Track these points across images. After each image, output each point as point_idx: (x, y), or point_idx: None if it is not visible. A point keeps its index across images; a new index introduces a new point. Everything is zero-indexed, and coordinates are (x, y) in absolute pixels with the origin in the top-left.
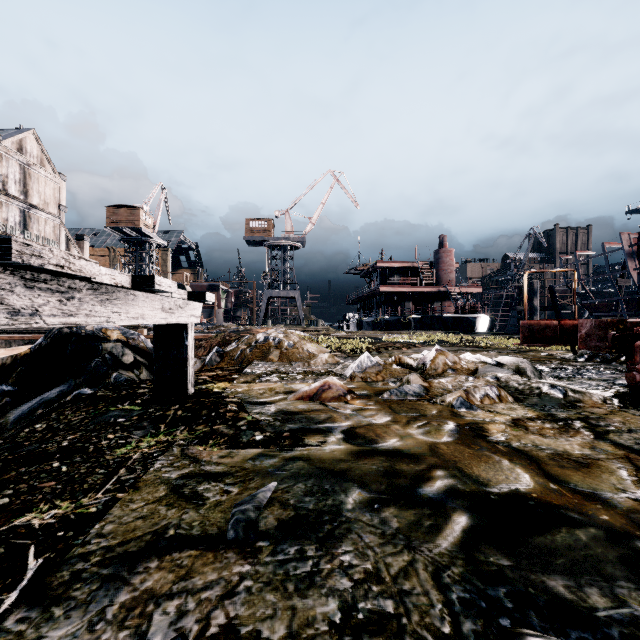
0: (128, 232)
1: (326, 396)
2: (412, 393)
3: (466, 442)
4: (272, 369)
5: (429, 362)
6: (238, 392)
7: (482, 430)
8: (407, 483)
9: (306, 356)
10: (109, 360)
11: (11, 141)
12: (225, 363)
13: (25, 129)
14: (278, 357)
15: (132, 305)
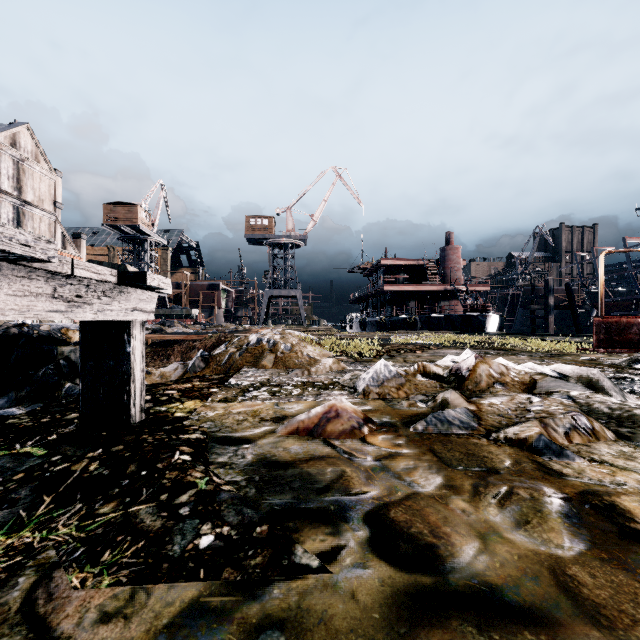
0: (126, 230)
1: (332, 429)
2: (458, 423)
3: (618, 556)
4: (263, 379)
5: (467, 373)
6: (207, 418)
7: (621, 514)
8: None
9: (306, 362)
10: (64, 367)
11: (4, 135)
12: (210, 369)
13: (19, 123)
14: (272, 363)
15: None
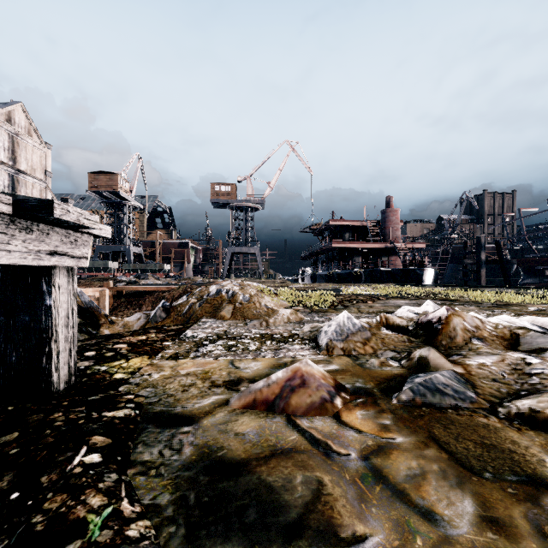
0: (107, 195)
1: (298, 402)
2: (452, 393)
3: None
4: (220, 331)
5: (439, 326)
6: (149, 383)
7: None
8: None
9: (264, 312)
10: None
11: (0, 112)
12: (171, 319)
13: (14, 102)
14: (231, 313)
15: None
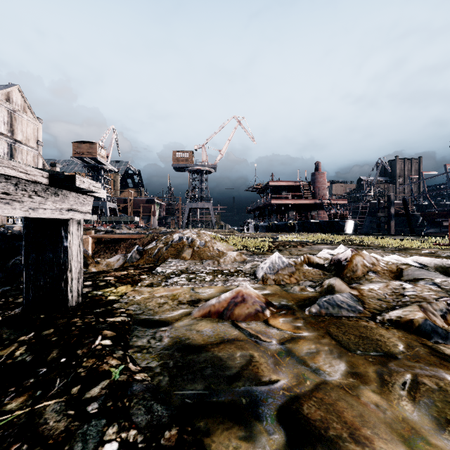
0: (88, 161)
1: (239, 312)
2: (347, 307)
3: None
4: (182, 268)
5: (345, 263)
6: (134, 302)
7: None
8: None
9: (216, 254)
10: None
11: (1, 93)
12: (144, 260)
13: (12, 85)
14: (190, 255)
15: None
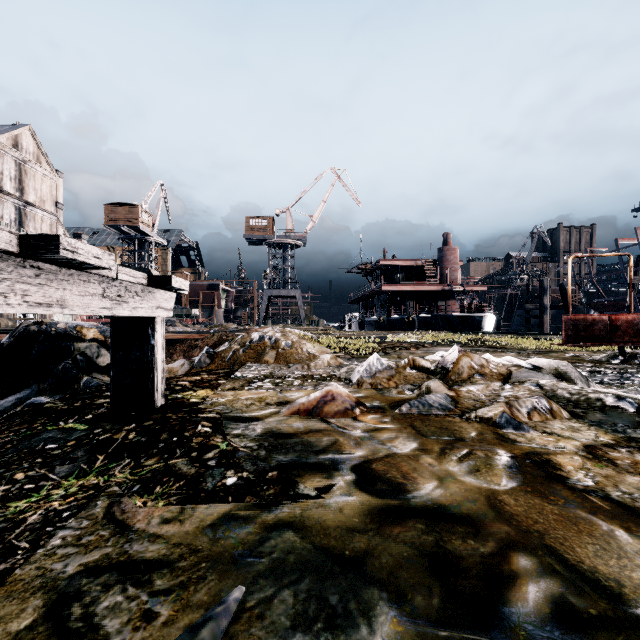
0: (126, 230)
1: (329, 410)
2: (438, 406)
3: (539, 490)
4: (266, 373)
5: (451, 365)
6: (219, 403)
7: (552, 466)
8: (476, 591)
9: (305, 357)
10: (81, 362)
11: (6, 137)
12: (215, 365)
13: (21, 125)
14: (274, 358)
15: (36, 284)
